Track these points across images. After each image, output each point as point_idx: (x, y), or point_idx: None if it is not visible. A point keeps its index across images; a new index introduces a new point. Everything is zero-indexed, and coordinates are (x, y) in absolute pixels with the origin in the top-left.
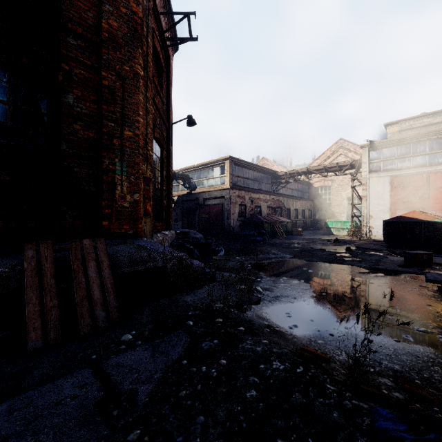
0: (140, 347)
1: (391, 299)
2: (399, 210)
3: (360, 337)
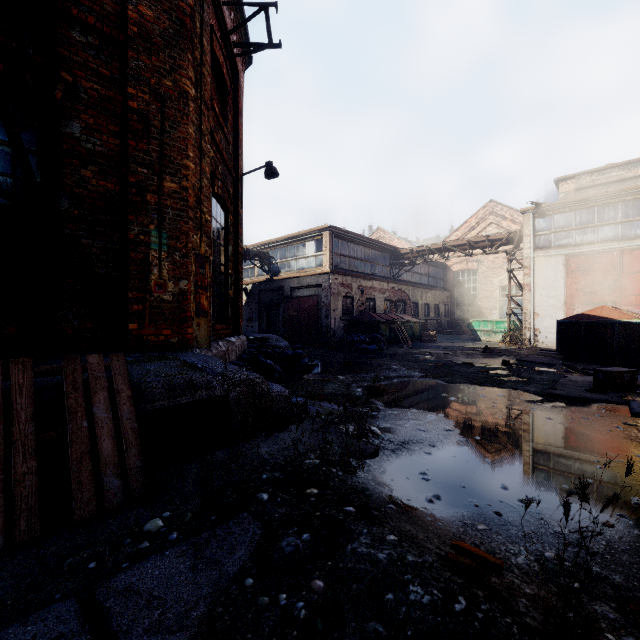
0: (172, 550)
1: (627, 474)
2: (578, 306)
3: (546, 517)
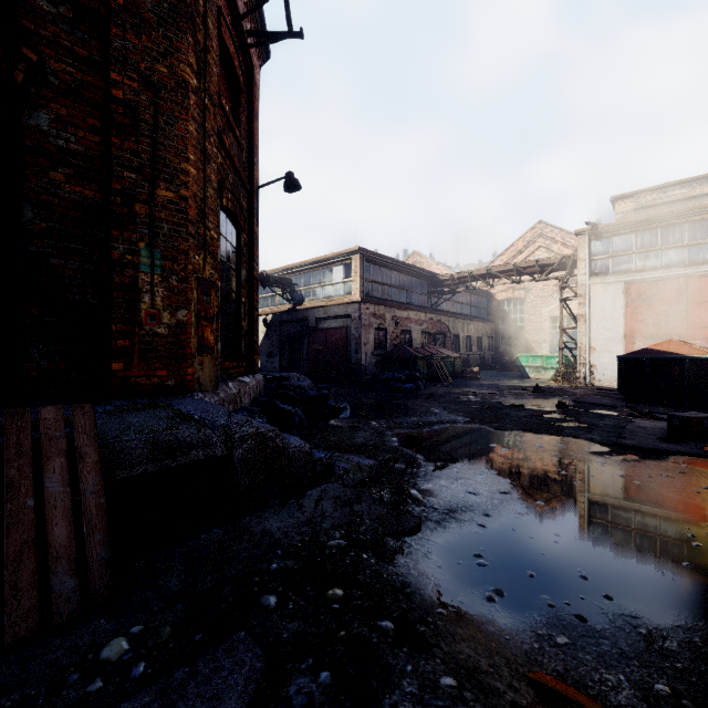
0: (128, 705)
1: None
2: (640, 339)
3: (645, 624)
